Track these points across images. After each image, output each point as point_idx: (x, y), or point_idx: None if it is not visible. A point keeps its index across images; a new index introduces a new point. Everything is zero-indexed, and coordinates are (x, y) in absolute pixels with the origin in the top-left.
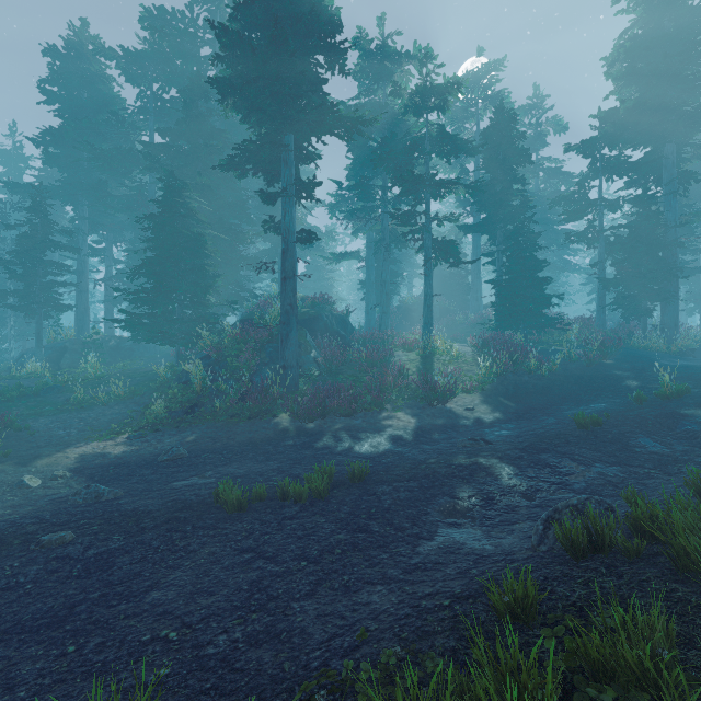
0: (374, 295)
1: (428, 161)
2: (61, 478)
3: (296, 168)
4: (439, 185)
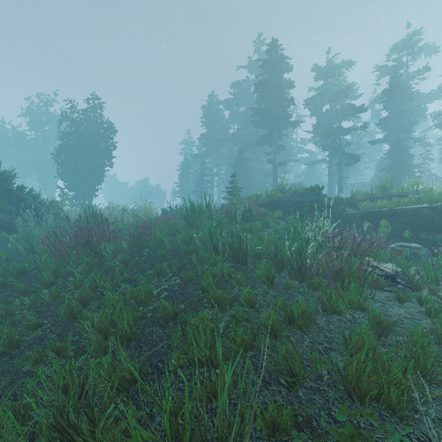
0: (334, 180)
1: (340, 120)
2: None
3: (279, 140)
4: (341, 132)
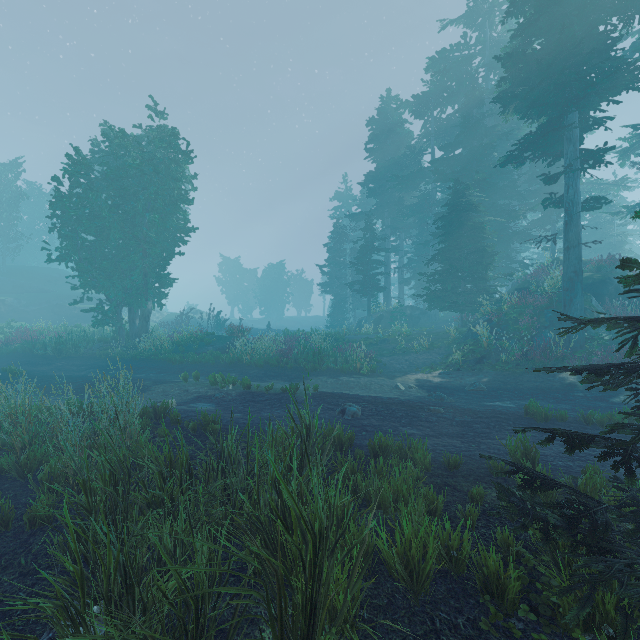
0: None
1: None
2: (413, 388)
3: (579, 139)
4: None
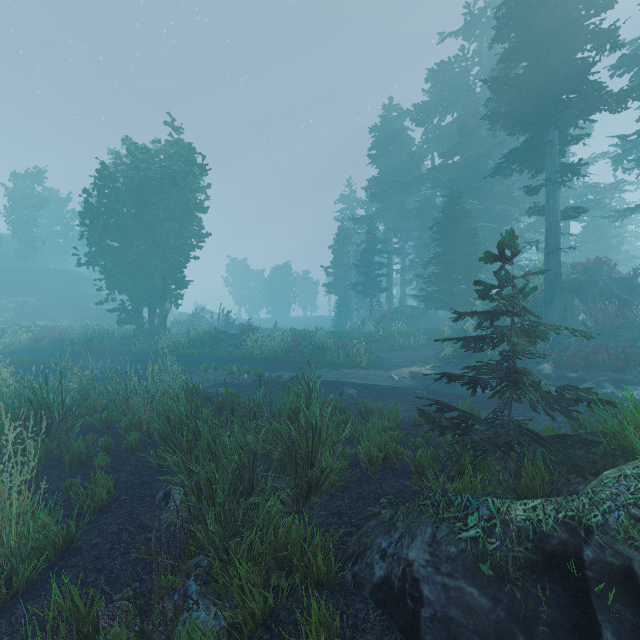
0: None
1: None
2: (406, 378)
3: (560, 153)
4: None
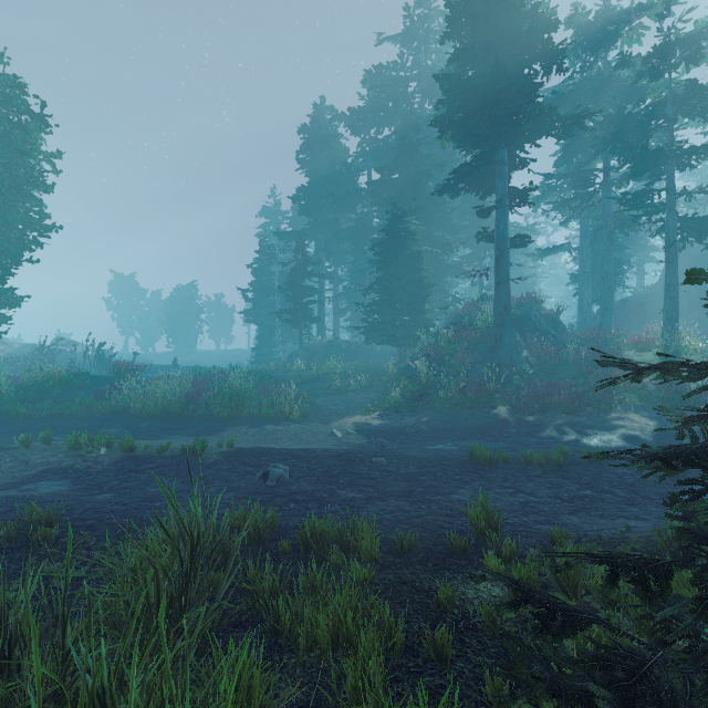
0: (589, 289)
1: (671, 128)
2: (352, 434)
3: (508, 177)
4: (689, 154)
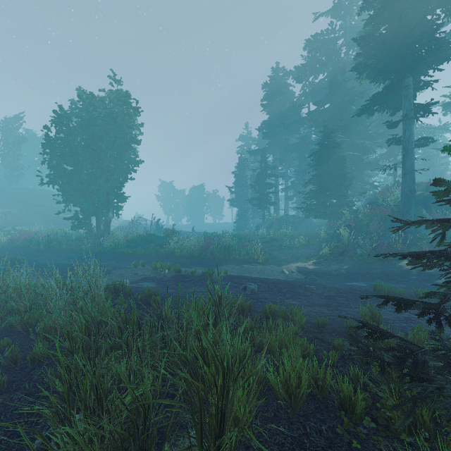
0: None
1: None
2: (295, 272)
3: (413, 96)
4: None
